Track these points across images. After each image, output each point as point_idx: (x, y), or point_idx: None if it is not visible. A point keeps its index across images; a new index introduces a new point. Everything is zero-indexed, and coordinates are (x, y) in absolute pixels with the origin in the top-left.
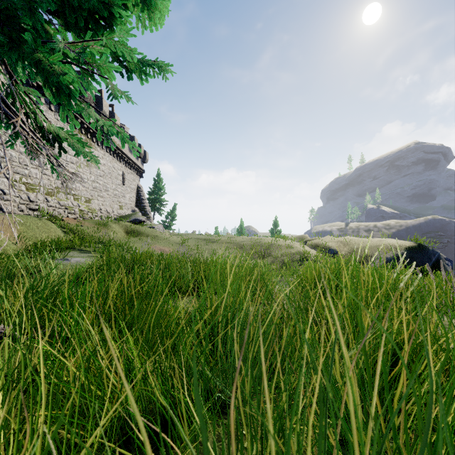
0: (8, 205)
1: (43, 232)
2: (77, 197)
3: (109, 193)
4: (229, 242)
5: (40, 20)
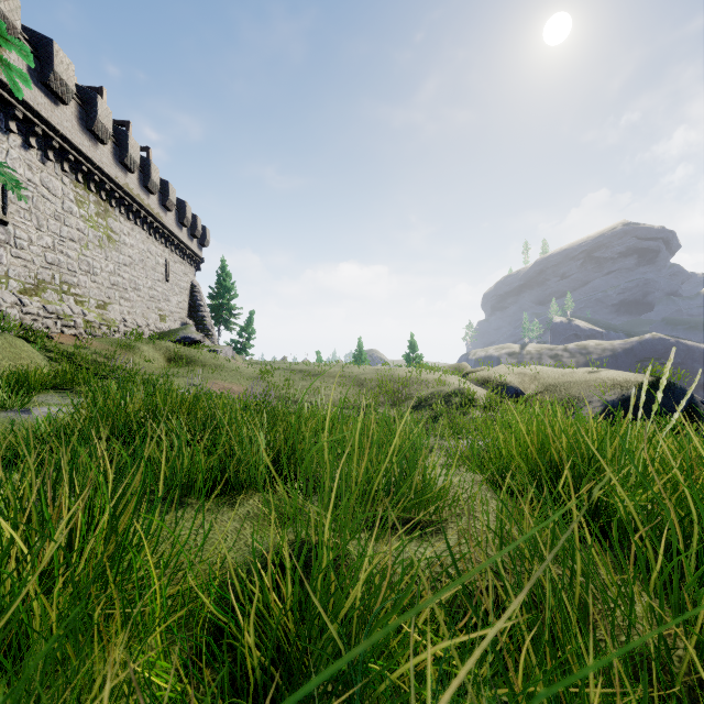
0: None
1: (3, 358)
2: (82, 300)
3: (140, 293)
4: (341, 375)
5: None
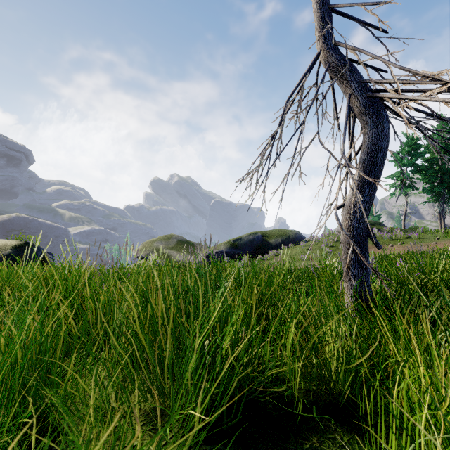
0: None
1: None
2: None
3: None
4: None
5: None
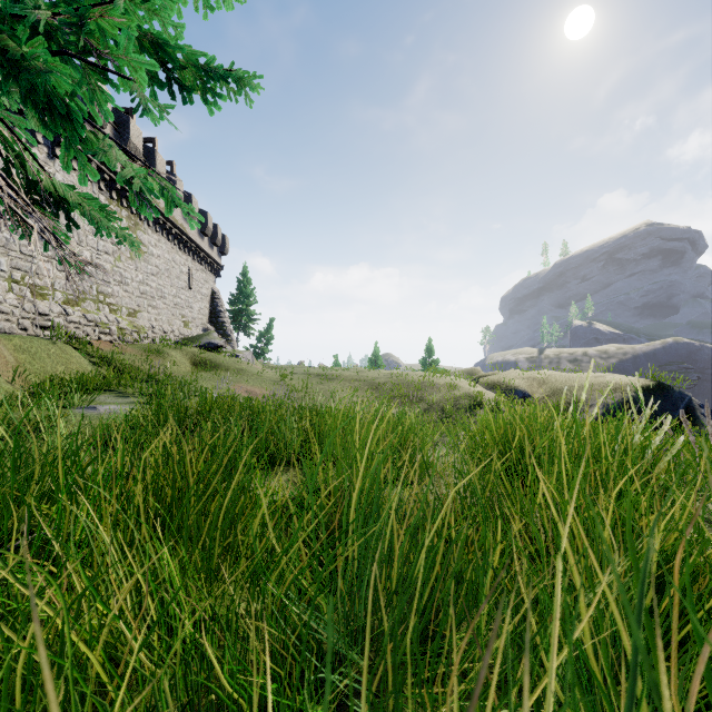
0: (2, 319)
1: (57, 363)
2: (115, 308)
3: (166, 301)
4: (356, 378)
5: None
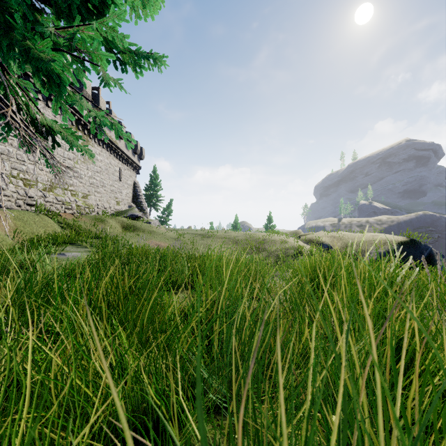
0: (6, 200)
1: (40, 227)
2: (75, 193)
3: (106, 188)
4: (224, 237)
5: (32, 9)
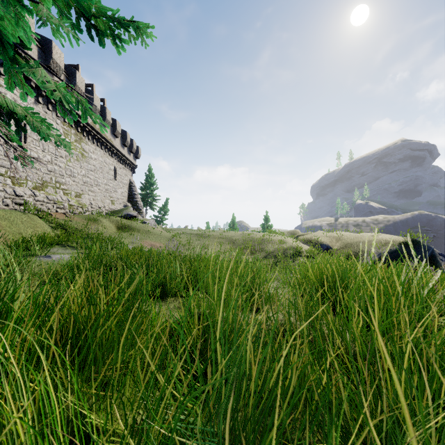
0: None
1: (28, 227)
2: (67, 192)
3: (100, 187)
4: (221, 237)
5: None
